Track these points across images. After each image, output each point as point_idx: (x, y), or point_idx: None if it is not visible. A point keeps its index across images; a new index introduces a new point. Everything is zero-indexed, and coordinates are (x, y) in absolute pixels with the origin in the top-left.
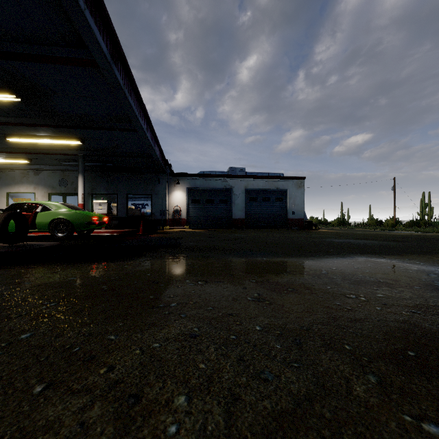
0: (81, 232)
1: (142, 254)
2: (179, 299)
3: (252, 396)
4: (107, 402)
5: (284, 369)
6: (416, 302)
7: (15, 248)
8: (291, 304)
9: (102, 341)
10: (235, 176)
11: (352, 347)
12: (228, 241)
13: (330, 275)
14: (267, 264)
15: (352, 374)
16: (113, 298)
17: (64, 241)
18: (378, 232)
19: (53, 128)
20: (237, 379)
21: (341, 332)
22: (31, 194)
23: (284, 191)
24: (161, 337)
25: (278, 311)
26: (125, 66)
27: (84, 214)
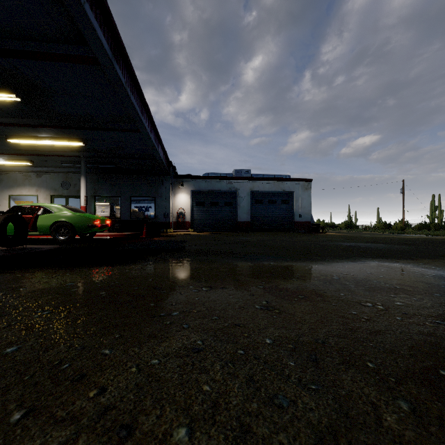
0: (84, 235)
1: (144, 257)
2: (182, 307)
3: (264, 428)
4: (94, 435)
5: (300, 392)
6: (439, 312)
7: (13, 252)
8: (303, 313)
9: (95, 356)
10: (240, 178)
11: (376, 364)
12: (234, 245)
13: (343, 281)
14: (274, 269)
15: (379, 399)
16: (111, 305)
17: (65, 245)
18: (387, 235)
19: (55, 129)
20: (247, 405)
21: (361, 346)
22: (34, 196)
23: (290, 193)
24: (161, 352)
25: (289, 321)
26: (127, 63)
27: (85, 217)
